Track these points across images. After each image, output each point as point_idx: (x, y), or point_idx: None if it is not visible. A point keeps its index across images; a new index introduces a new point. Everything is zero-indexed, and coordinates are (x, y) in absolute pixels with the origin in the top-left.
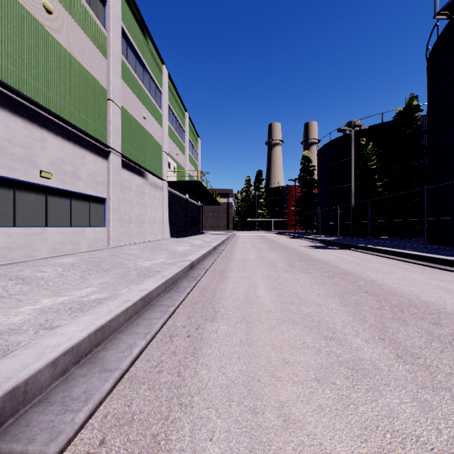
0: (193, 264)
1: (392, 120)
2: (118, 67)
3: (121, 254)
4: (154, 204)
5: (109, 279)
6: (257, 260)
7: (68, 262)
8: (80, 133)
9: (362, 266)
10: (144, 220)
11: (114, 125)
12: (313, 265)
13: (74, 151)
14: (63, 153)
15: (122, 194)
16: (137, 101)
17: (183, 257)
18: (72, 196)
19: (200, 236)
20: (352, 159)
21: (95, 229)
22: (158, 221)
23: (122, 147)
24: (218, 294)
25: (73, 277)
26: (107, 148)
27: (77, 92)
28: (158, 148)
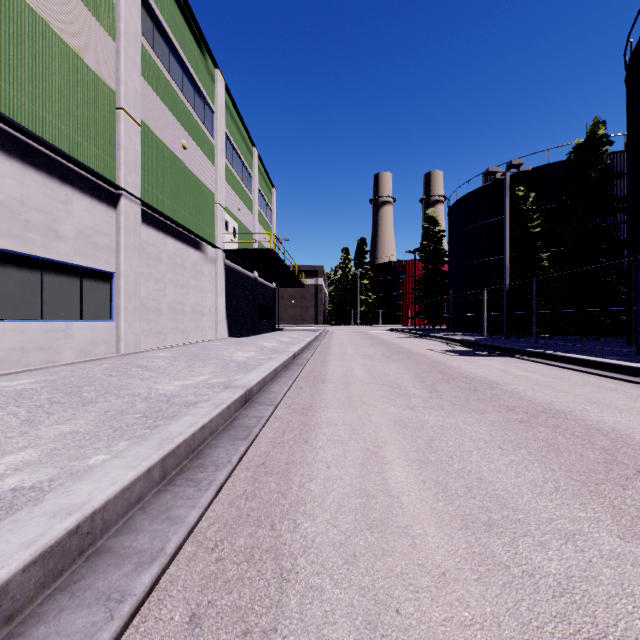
0: (250, 394)
1: (563, 161)
2: (135, 57)
3: (132, 368)
4: (202, 285)
5: (82, 426)
6: (370, 380)
7: (16, 387)
8: (61, 157)
9: (564, 393)
10: (184, 310)
11: (128, 152)
12: (475, 392)
13: (48, 188)
14: (24, 190)
15: (144, 267)
16: (171, 119)
17: (241, 371)
18: (46, 268)
19: (274, 334)
20: (506, 218)
21: (92, 324)
22: (208, 311)
23: (144, 189)
24: (294, 487)
25: (5, 423)
26: (115, 189)
27: (55, 86)
28: (208, 198)
